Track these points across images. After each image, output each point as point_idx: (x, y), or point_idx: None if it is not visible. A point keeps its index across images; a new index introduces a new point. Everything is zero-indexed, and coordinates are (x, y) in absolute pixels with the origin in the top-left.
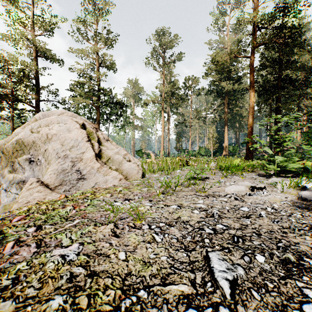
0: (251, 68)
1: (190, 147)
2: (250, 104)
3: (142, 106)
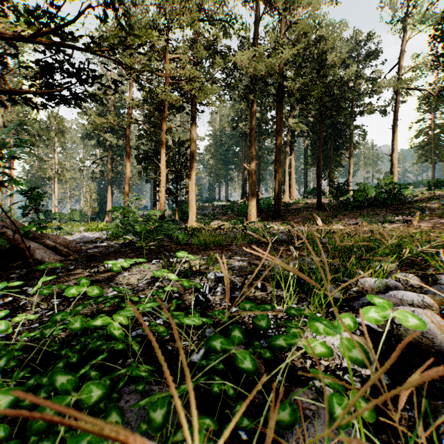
0: (127, 140)
1: (56, 209)
2: (126, 173)
3: None
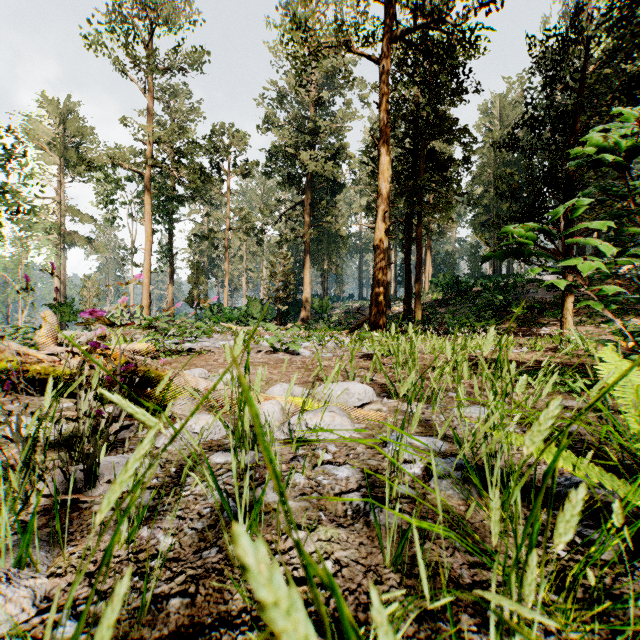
0: (383, 91)
1: (226, 300)
2: (381, 184)
3: (73, 165)
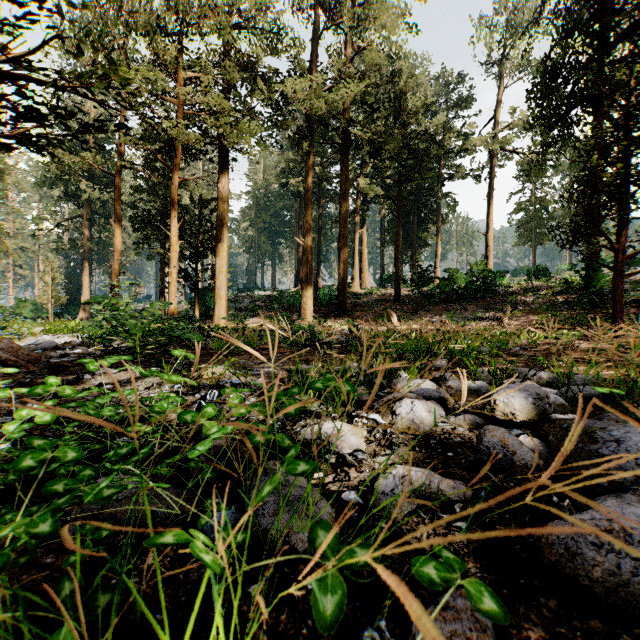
0: (116, 193)
1: None
2: (115, 244)
3: None
